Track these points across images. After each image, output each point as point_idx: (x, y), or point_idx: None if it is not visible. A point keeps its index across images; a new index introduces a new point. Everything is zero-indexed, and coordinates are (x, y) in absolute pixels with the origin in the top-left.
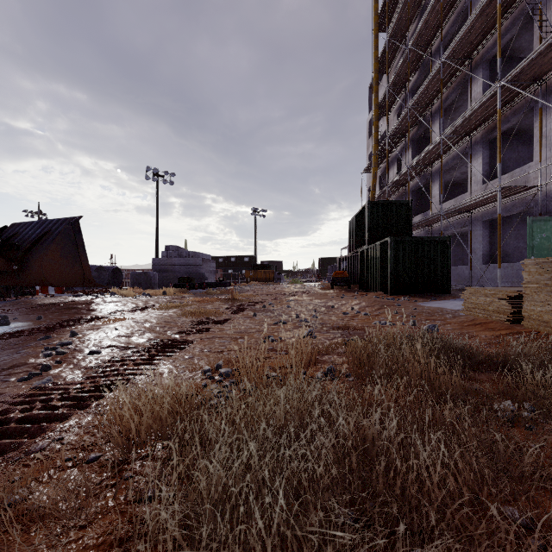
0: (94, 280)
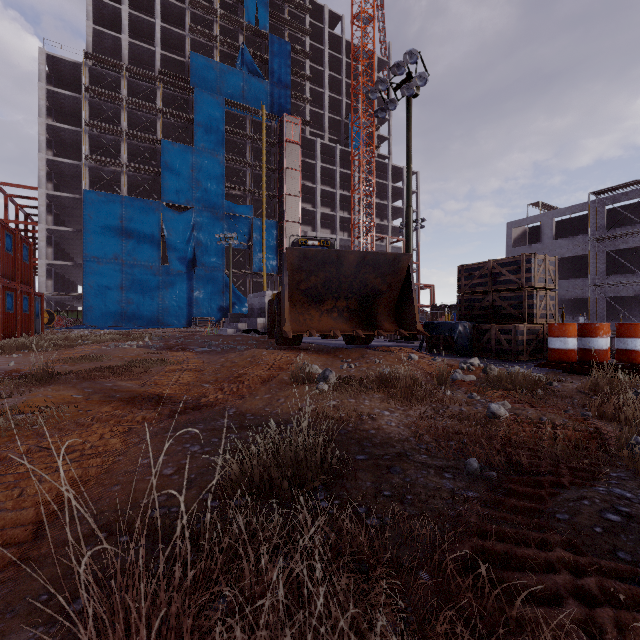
0: (285, 327)
